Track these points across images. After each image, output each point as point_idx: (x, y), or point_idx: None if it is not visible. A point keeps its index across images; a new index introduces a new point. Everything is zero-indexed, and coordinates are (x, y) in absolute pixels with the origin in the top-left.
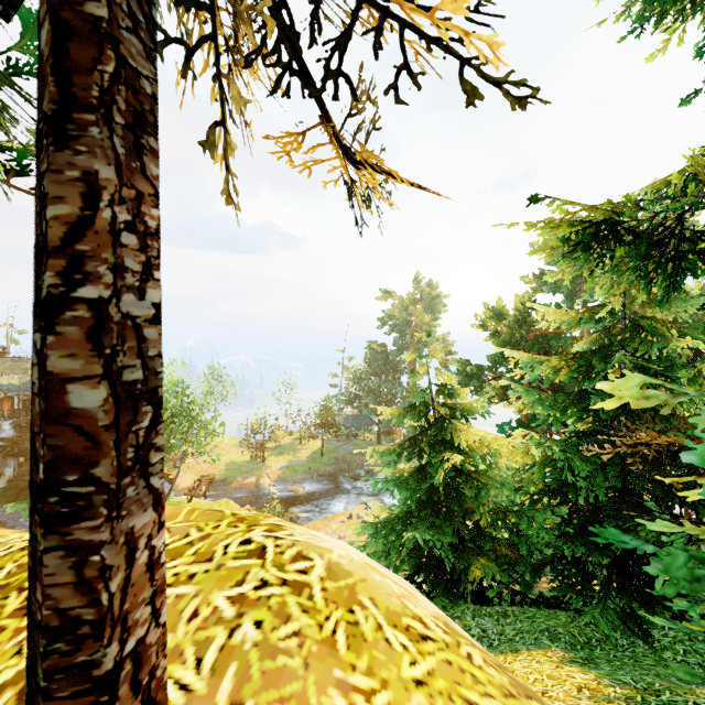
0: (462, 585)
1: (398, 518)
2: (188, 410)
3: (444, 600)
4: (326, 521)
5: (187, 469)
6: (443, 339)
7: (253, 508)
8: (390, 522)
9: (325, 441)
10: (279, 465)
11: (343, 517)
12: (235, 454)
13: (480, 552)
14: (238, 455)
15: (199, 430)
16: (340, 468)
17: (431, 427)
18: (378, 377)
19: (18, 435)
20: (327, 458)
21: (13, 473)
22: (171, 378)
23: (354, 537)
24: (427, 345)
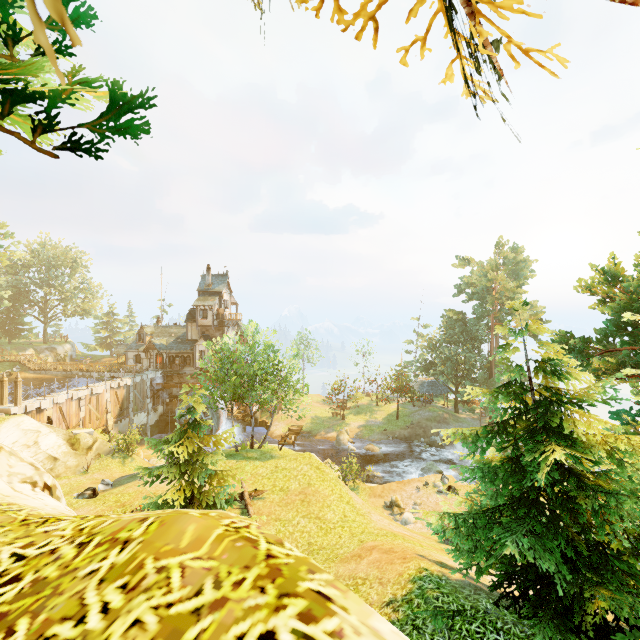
0: (576, 618)
1: (485, 512)
2: (279, 371)
3: (550, 630)
4: (401, 485)
5: (280, 419)
6: (530, 306)
7: (334, 460)
8: (475, 516)
9: (400, 404)
10: (357, 423)
11: (418, 483)
12: (319, 410)
13: (603, 579)
14: (321, 411)
15: (287, 389)
16: (416, 433)
17: (528, 412)
18: (455, 345)
19: (165, 382)
20: (402, 422)
21: (163, 410)
22: (265, 343)
23: (431, 523)
24: (512, 313)
